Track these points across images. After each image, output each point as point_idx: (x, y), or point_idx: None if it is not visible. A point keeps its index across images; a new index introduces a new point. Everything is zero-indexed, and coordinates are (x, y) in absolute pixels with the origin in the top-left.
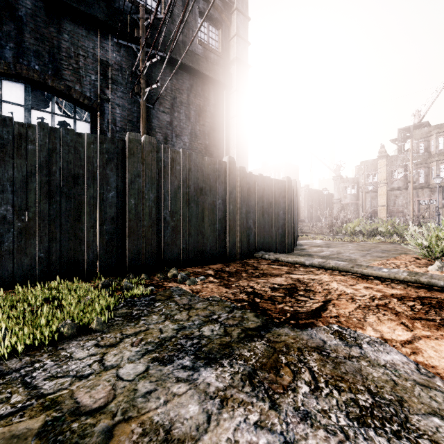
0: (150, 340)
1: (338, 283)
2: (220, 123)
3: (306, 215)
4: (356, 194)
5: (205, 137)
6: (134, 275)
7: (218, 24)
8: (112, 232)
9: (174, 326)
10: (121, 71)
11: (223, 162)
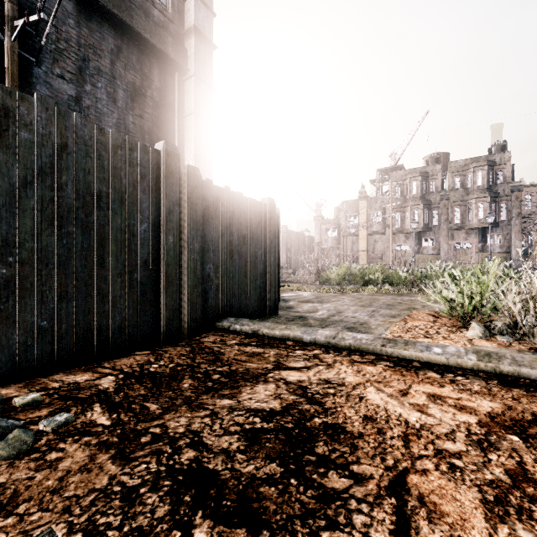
0: None
1: (378, 389)
2: (170, 119)
3: (284, 260)
4: (338, 237)
5: (143, 136)
6: None
7: None
8: None
9: None
10: None
11: (153, 150)
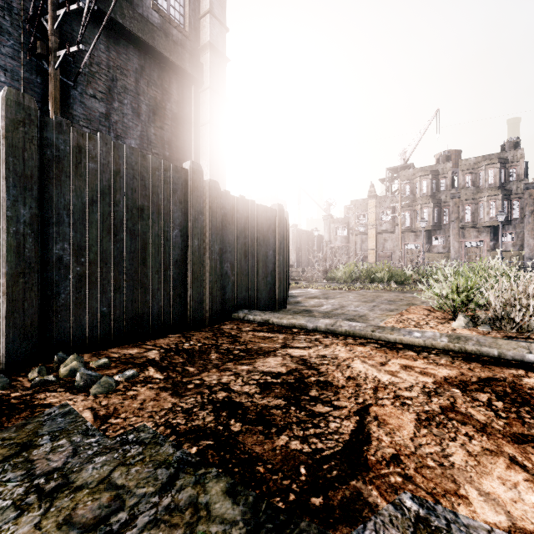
0: None
1: (363, 361)
2: (187, 129)
3: (294, 259)
4: (347, 236)
5: (163, 146)
6: None
7: None
8: None
9: None
10: (8, 12)
11: (182, 169)
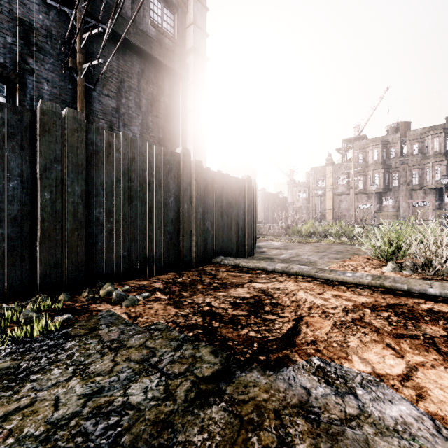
0: (26, 433)
1: (305, 292)
2: (176, 116)
3: (262, 217)
4: (308, 198)
5: (158, 130)
6: (48, 296)
7: (173, 8)
8: (14, 237)
9: (83, 389)
10: (50, 39)
11: (176, 154)
